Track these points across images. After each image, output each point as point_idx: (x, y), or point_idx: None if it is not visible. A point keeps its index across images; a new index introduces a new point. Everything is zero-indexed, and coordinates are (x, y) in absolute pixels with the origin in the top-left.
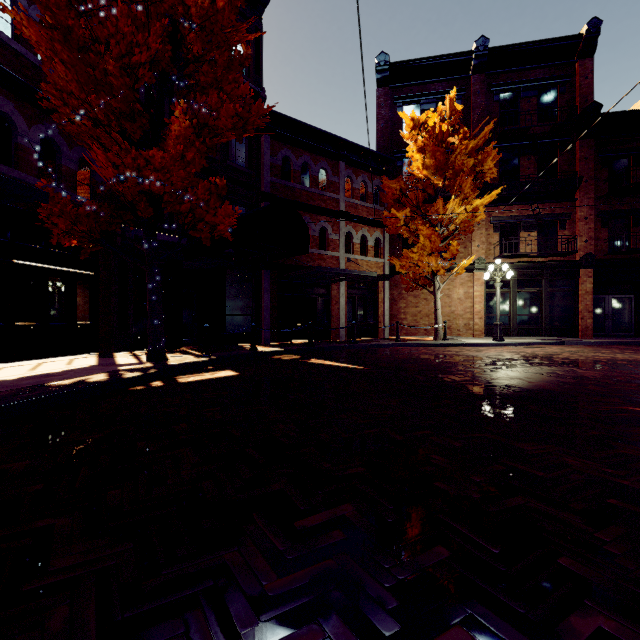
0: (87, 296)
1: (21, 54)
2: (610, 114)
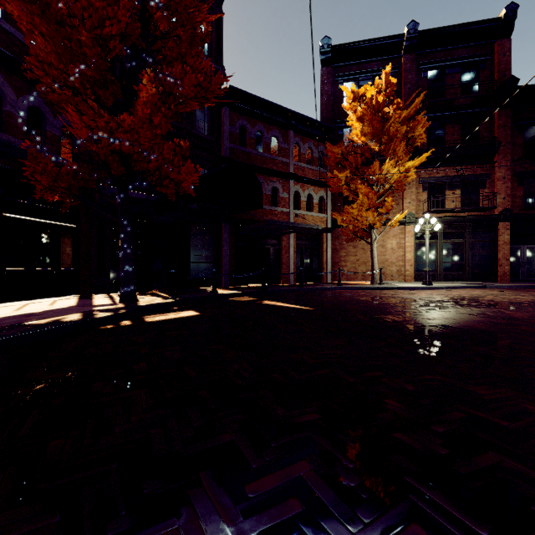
0: (70, 245)
1: (10, 33)
2: (526, 87)
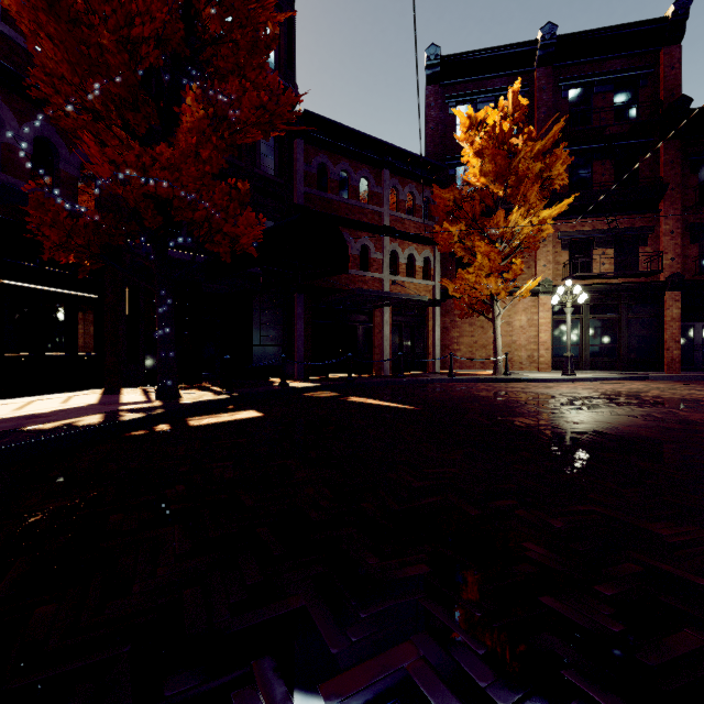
0: (91, 323)
1: (10, 38)
2: (701, 110)
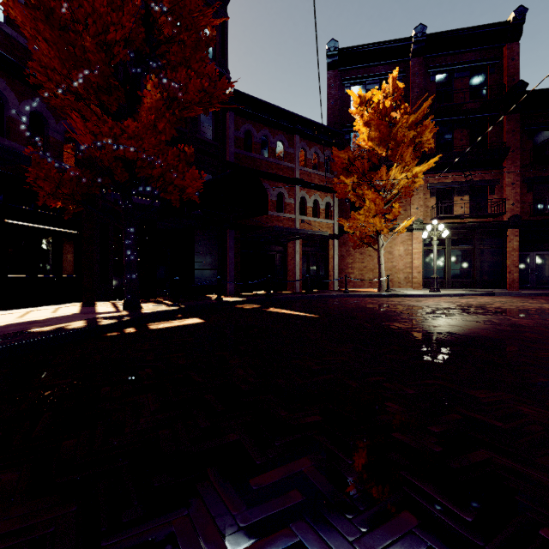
0: (72, 252)
1: (12, 37)
2: (535, 91)
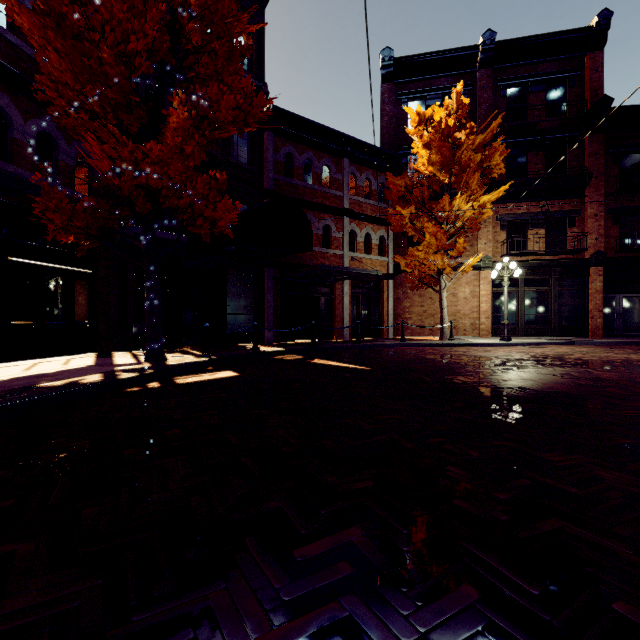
0: (86, 295)
1: (17, 46)
2: (621, 108)
